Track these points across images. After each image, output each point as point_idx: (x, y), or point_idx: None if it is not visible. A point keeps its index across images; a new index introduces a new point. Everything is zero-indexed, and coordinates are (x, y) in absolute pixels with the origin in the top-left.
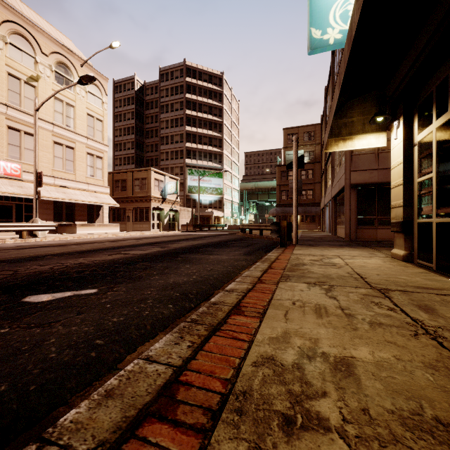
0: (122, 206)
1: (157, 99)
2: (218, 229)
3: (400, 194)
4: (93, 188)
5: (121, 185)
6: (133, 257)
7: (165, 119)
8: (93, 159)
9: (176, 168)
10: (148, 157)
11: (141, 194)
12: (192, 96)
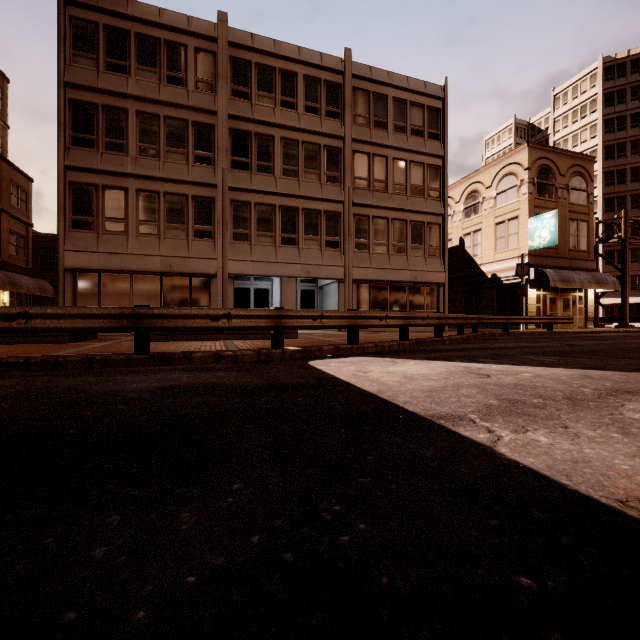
0: None
1: None
2: None
3: (534, 308)
4: None
5: None
6: None
7: None
8: None
9: None
10: None
11: None
12: None
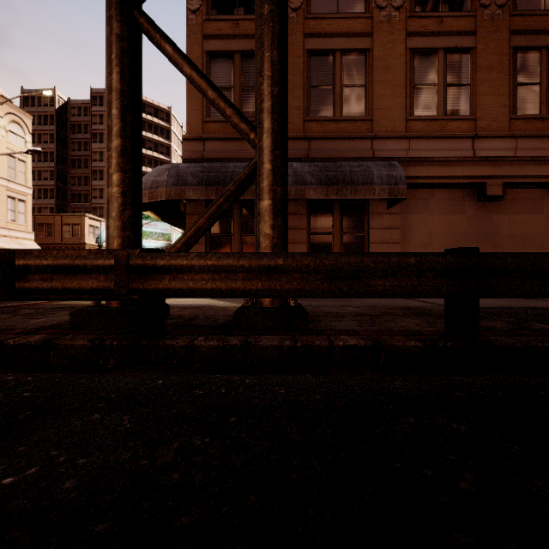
0: None
1: (87, 123)
2: None
3: None
4: (15, 234)
5: (46, 230)
6: None
7: (99, 150)
8: (14, 203)
9: None
10: (74, 191)
11: (73, 241)
12: None
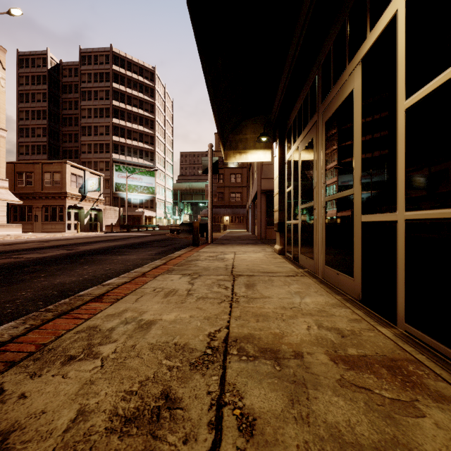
0: (27, 203)
1: (78, 83)
2: (149, 230)
3: (277, 201)
4: None
5: (25, 179)
6: (25, 261)
7: (87, 107)
8: None
9: (101, 163)
10: (66, 147)
11: (53, 190)
12: (120, 87)
